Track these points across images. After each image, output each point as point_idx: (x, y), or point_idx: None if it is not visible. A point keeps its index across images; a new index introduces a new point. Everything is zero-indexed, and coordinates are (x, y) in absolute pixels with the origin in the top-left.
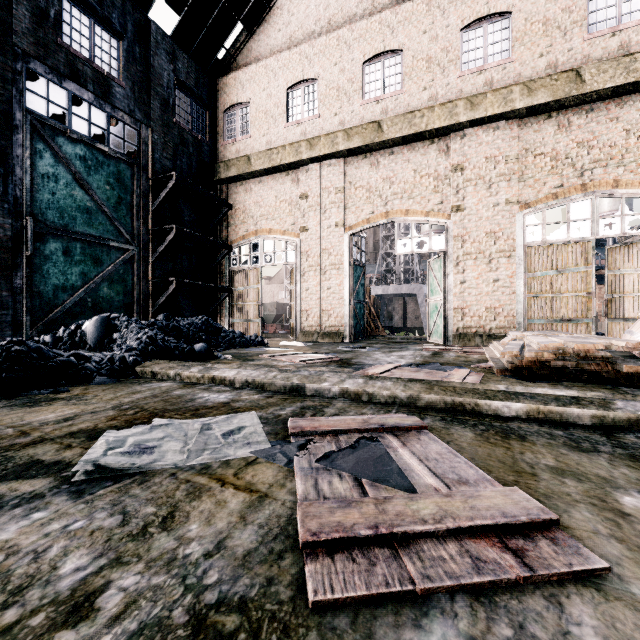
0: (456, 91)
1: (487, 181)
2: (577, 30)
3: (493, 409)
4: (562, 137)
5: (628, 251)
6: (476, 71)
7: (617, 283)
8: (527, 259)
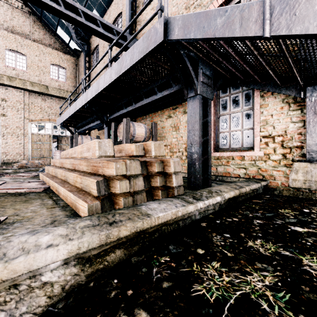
0: (3, 71)
1: (17, 108)
2: (47, 74)
3: (6, 171)
4: (43, 103)
5: (62, 139)
6: (12, 68)
7: (60, 147)
8: (32, 138)
